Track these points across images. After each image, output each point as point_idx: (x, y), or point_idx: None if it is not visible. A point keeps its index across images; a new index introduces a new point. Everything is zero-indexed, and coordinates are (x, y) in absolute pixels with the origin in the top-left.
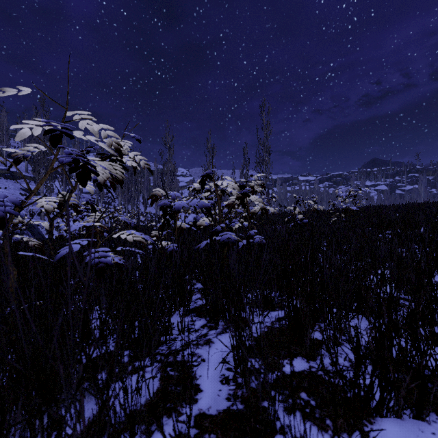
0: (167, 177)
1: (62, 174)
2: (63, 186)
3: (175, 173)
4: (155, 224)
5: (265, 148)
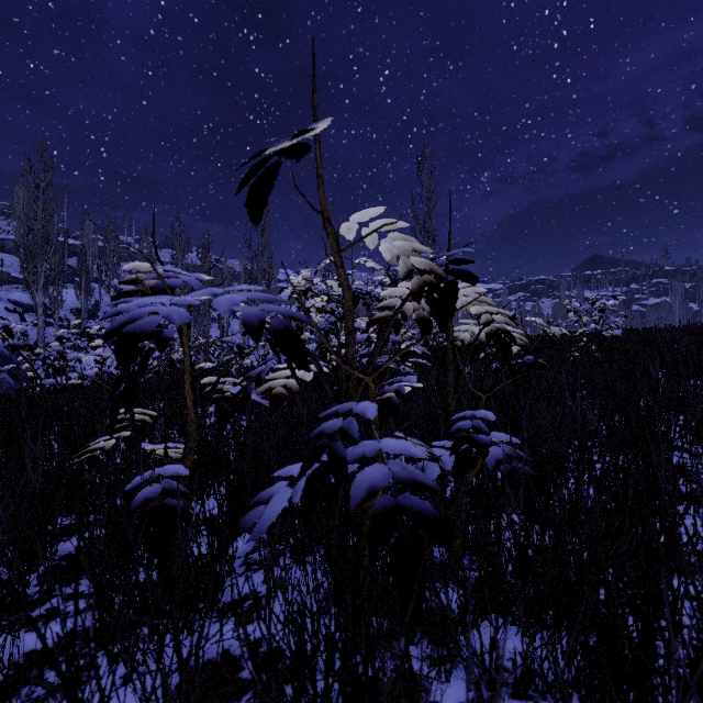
0: (258, 280)
1: (80, 275)
2: (82, 296)
3: (275, 276)
4: (209, 366)
5: (426, 230)
